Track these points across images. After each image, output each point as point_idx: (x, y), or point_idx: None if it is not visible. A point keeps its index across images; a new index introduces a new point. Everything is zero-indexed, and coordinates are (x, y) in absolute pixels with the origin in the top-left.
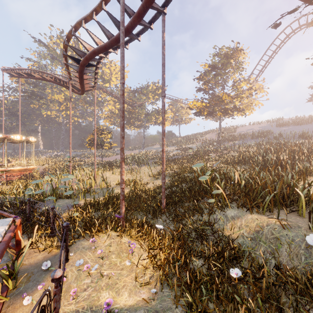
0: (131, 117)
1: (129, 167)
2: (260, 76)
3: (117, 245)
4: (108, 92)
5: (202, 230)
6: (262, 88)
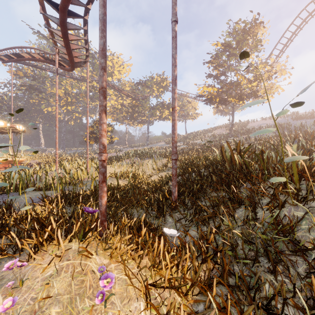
0: (134, 111)
1: (131, 160)
2: (282, 55)
3: (72, 275)
4: (110, 85)
5: (265, 240)
6: (285, 69)
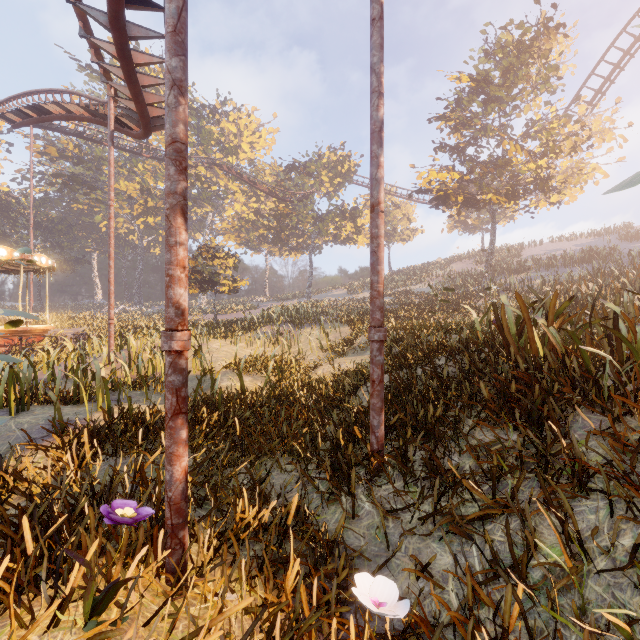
0: (283, 225)
1: (274, 329)
2: (604, 99)
3: None
4: (233, 172)
5: None
6: (611, 129)
